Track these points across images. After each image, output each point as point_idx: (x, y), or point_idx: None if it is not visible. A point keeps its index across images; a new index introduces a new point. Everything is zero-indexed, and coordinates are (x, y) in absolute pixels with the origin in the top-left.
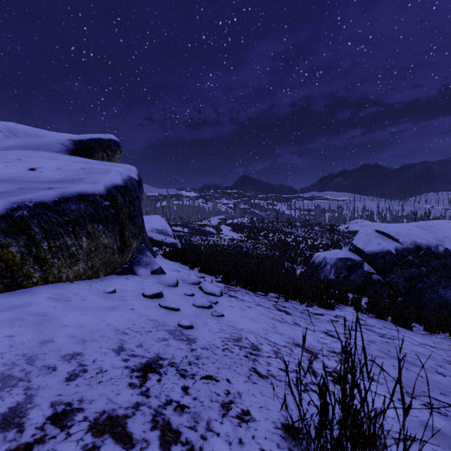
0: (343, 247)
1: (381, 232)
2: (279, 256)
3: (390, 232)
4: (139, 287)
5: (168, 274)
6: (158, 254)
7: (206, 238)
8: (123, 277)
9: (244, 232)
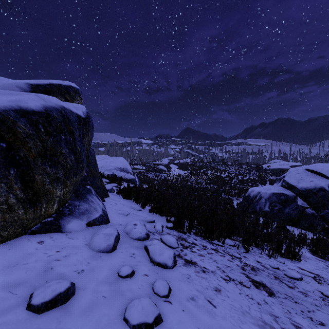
0: (274, 183)
1: (312, 171)
2: (217, 189)
3: (322, 170)
4: (42, 268)
5: (111, 222)
6: (114, 191)
7: (159, 174)
8: (36, 240)
9: (188, 170)
